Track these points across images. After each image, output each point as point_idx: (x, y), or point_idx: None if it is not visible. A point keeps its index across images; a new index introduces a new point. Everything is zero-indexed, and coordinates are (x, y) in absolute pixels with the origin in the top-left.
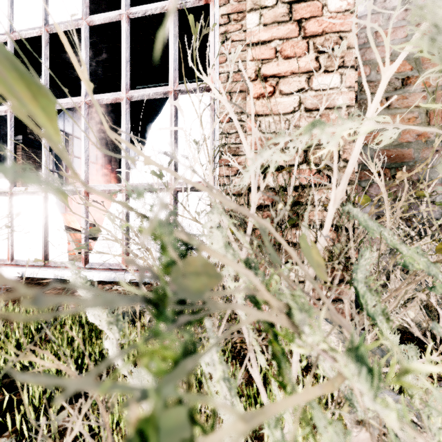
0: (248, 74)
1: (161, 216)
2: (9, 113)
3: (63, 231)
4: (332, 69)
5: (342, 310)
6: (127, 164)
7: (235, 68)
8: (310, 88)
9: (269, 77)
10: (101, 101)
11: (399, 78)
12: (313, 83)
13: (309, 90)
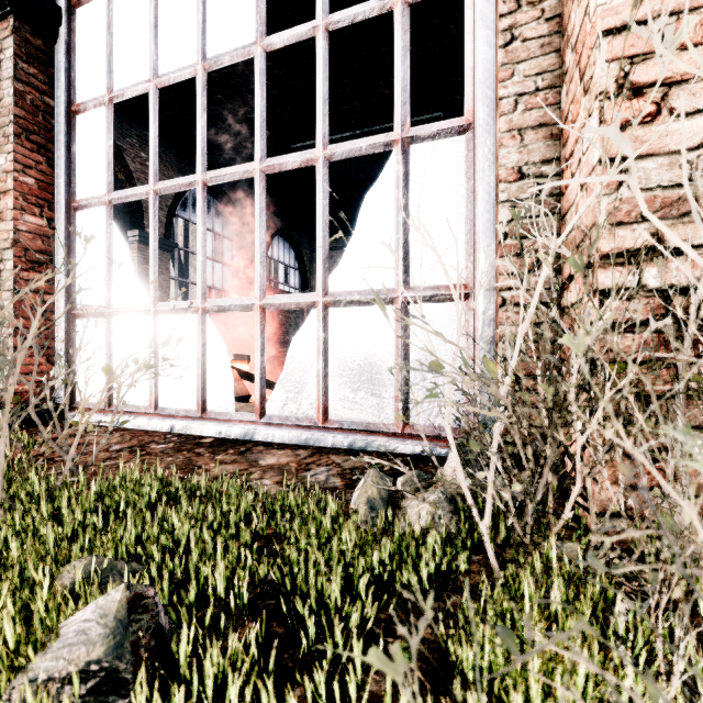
0: (601, 86)
1: (380, 343)
2: (152, 195)
3: (227, 366)
4: None
5: None
6: (325, 261)
7: (529, 85)
8: None
9: (647, 86)
10: (285, 166)
11: None
12: None
13: None
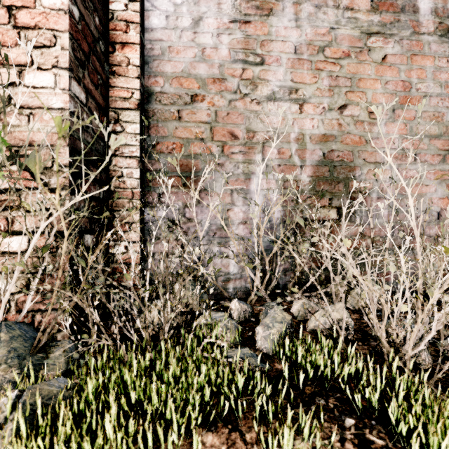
0: None
1: None
2: None
3: None
4: (46, 67)
5: (57, 320)
6: None
7: None
8: (22, 83)
9: None
10: None
11: (189, 94)
12: (25, 78)
13: (21, 85)
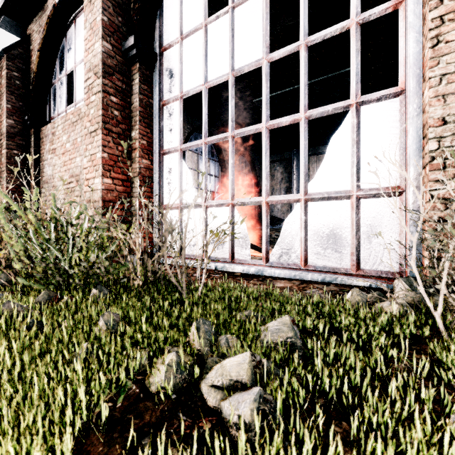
0: None
1: (340, 222)
2: (204, 145)
3: (246, 234)
4: None
5: None
6: (305, 176)
7: (450, 69)
8: None
9: None
10: (280, 124)
11: None
12: None
13: None
